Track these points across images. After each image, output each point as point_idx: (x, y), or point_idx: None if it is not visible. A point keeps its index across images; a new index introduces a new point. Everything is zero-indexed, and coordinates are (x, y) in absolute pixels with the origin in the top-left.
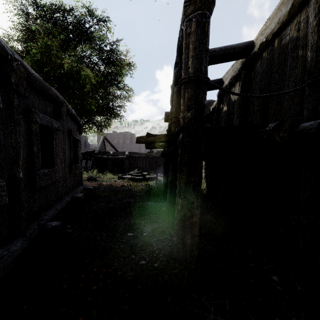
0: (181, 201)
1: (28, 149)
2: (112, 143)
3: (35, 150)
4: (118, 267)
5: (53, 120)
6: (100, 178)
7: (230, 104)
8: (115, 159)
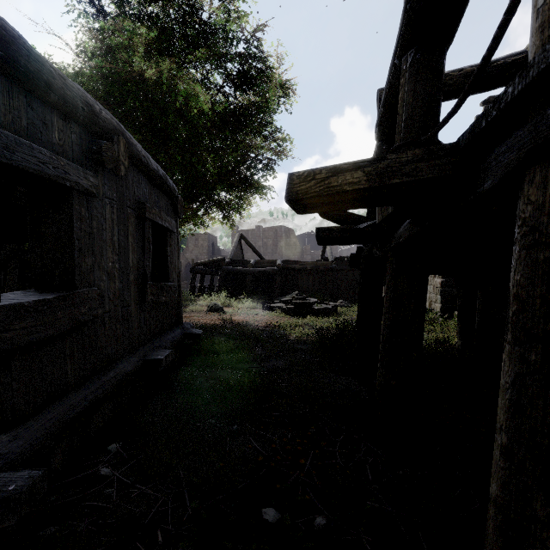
0: None
1: None
2: (255, 246)
3: None
4: None
5: (71, 164)
6: (231, 307)
7: None
8: (258, 274)
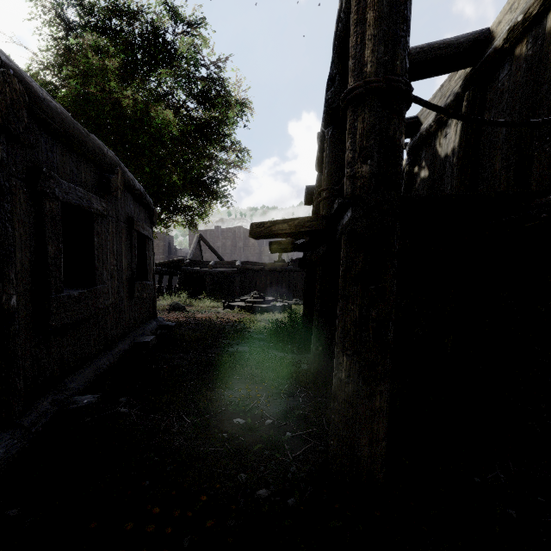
0: (348, 362)
1: (36, 250)
2: (213, 246)
3: (51, 252)
4: (210, 503)
5: (94, 196)
6: (192, 306)
7: (436, 163)
8: (218, 274)
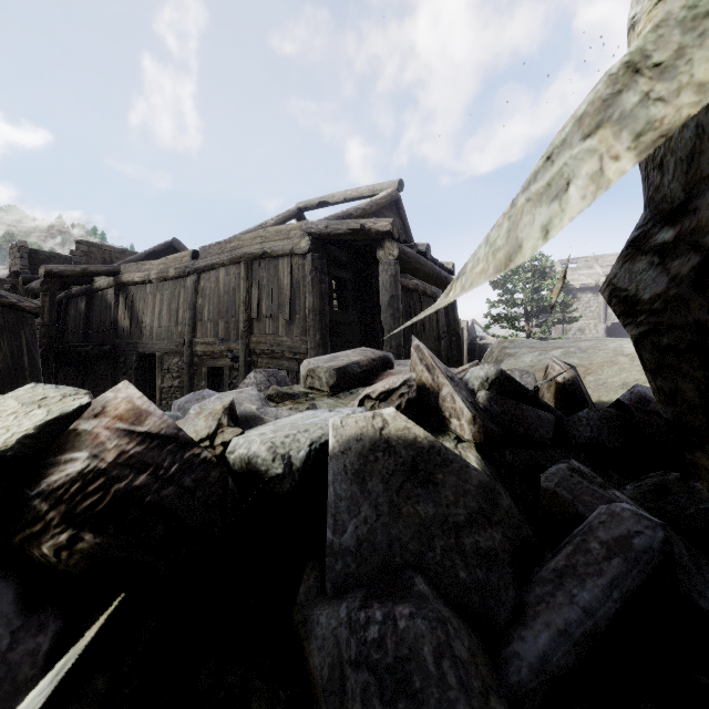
0: None
1: None
2: None
3: None
4: None
5: None
6: None
7: (78, 312)
8: None
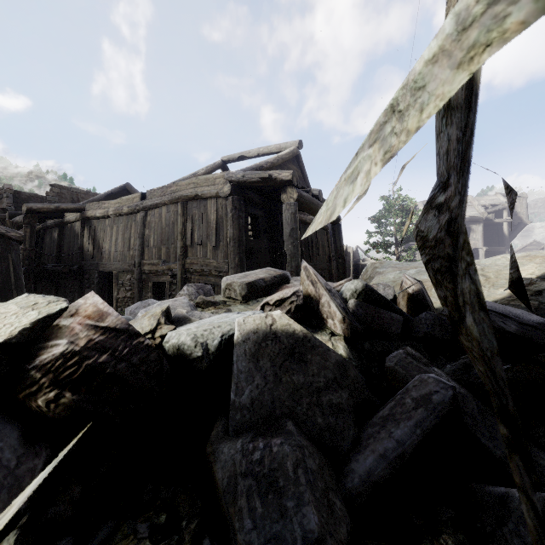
0: None
1: None
2: None
3: None
4: None
5: None
6: None
7: (52, 240)
8: None
